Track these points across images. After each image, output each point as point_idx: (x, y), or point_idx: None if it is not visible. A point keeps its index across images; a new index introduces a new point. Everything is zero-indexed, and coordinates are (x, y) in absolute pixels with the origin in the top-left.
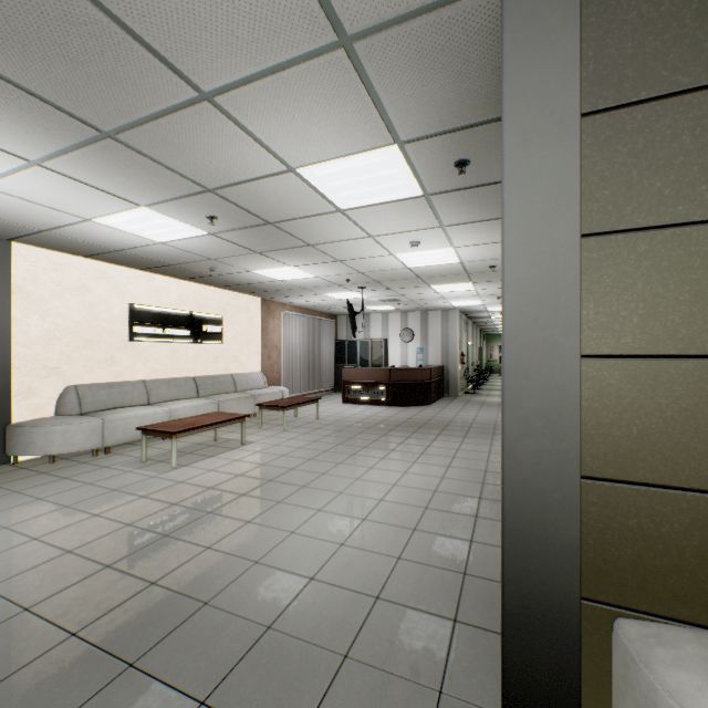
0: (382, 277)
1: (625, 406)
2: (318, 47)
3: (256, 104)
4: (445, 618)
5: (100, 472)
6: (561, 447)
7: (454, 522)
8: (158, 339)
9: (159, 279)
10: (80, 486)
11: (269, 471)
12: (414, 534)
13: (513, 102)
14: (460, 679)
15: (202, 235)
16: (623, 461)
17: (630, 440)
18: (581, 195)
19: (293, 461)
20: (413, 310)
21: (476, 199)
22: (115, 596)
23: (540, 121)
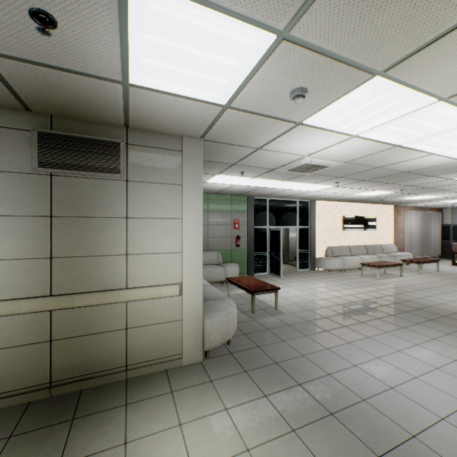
0: None
1: None
2: None
3: (446, 174)
4: None
5: (350, 276)
6: None
7: None
8: (351, 229)
9: (351, 204)
10: (350, 279)
11: (424, 286)
12: None
13: None
14: None
15: (390, 192)
16: None
17: None
18: None
19: (435, 285)
20: None
21: None
22: (399, 300)
23: None
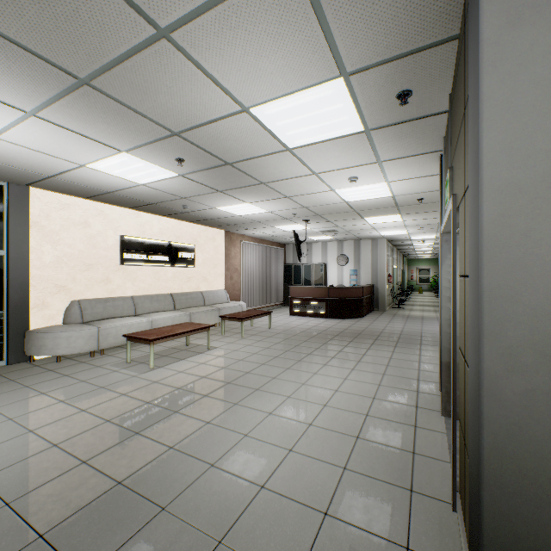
0: (323, 210)
1: None
2: None
3: (209, 39)
4: (396, 545)
5: (93, 371)
6: None
7: (394, 431)
8: (143, 263)
9: (144, 216)
10: (76, 383)
11: (228, 374)
12: (357, 443)
13: None
14: None
15: (174, 176)
16: None
17: None
18: None
19: (249, 366)
20: (347, 239)
21: (413, 133)
22: (84, 495)
23: None
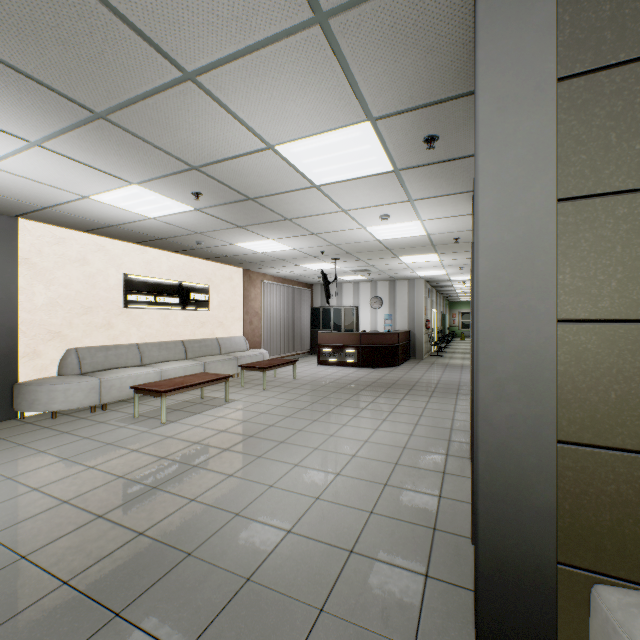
0: (353, 248)
1: (603, 371)
2: (294, 23)
3: (236, 83)
4: (416, 574)
5: (96, 427)
6: (536, 411)
7: (422, 478)
8: (150, 306)
9: (151, 252)
10: (78, 440)
11: (250, 428)
12: (385, 489)
13: (488, 69)
14: (433, 636)
15: (189, 210)
16: (601, 426)
17: (608, 405)
18: (557, 159)
19: (272, 418)
20: (382, 279)
21: (443, 174)
22: (105, 546)
23: (515, 86)
